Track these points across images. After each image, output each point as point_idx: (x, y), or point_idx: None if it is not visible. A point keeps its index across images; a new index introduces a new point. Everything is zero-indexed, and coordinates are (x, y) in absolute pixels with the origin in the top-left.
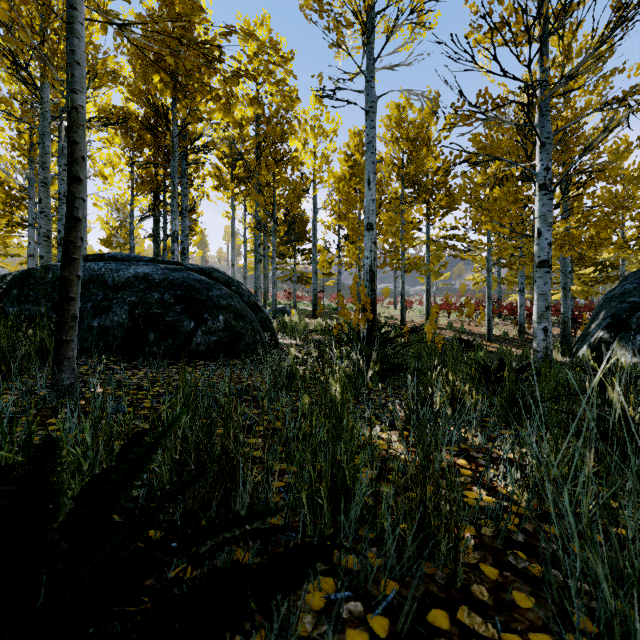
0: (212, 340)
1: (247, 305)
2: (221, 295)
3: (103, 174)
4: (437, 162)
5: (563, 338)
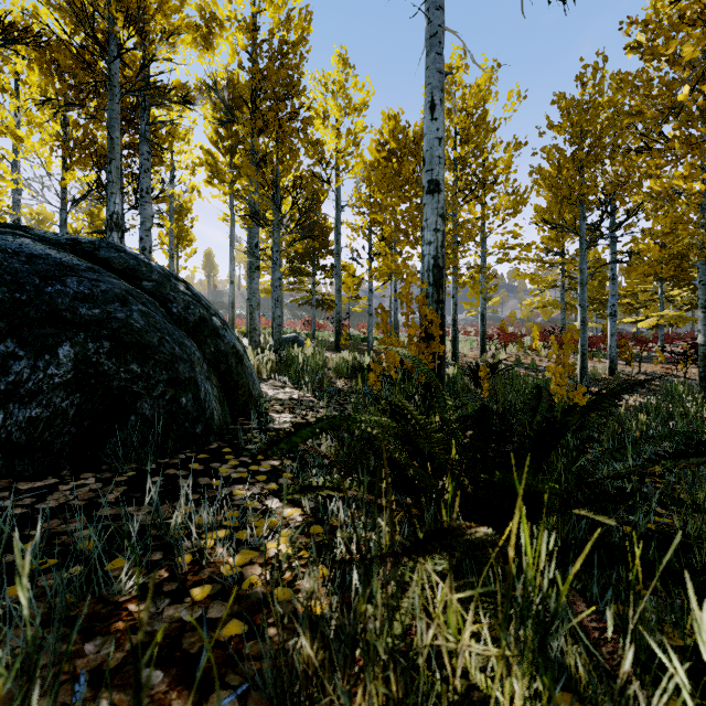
0: (20, 418)
1: (179, 323)
2: (90, 294)
3: (14, 132)
4: (496, 150)
5: (704, 381)
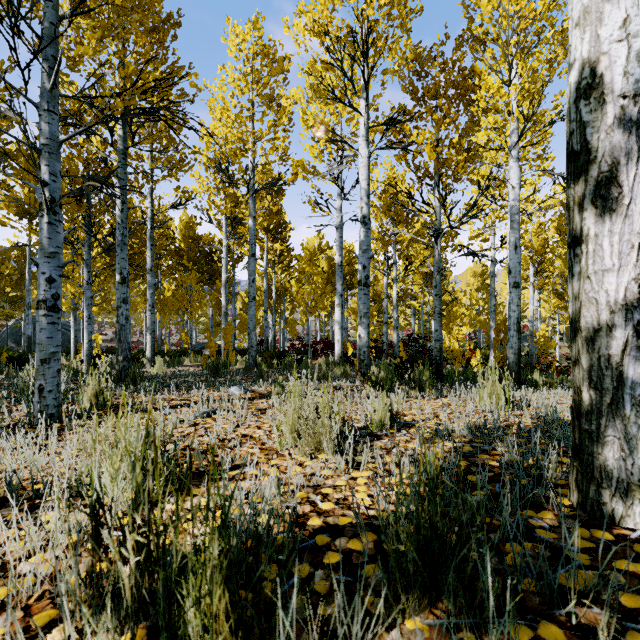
0: None
1: None
2: None
3: None
4: None
5: None
